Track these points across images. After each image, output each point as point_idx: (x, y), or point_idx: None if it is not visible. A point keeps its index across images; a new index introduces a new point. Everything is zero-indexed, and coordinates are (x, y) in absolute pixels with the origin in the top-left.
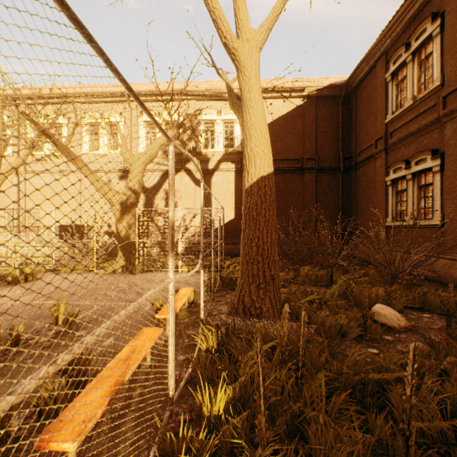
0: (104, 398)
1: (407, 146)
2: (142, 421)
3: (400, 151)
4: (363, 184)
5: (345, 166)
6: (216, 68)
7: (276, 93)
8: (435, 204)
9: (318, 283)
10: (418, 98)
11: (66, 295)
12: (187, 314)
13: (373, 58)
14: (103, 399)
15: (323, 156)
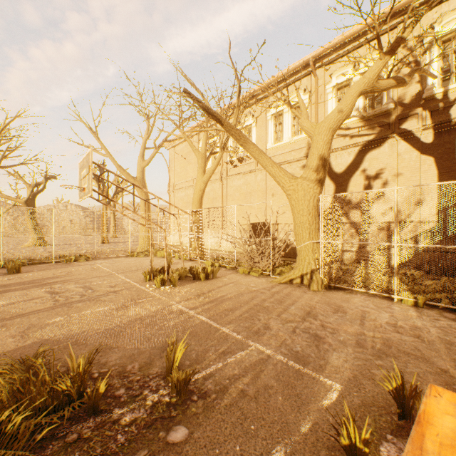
0: None
1: None
2: None
3: None
4: None
5: None
6: None
7: None
8: None
9: None
10: None
11: (222, 310)
12: None
13: None
14: None
15: None
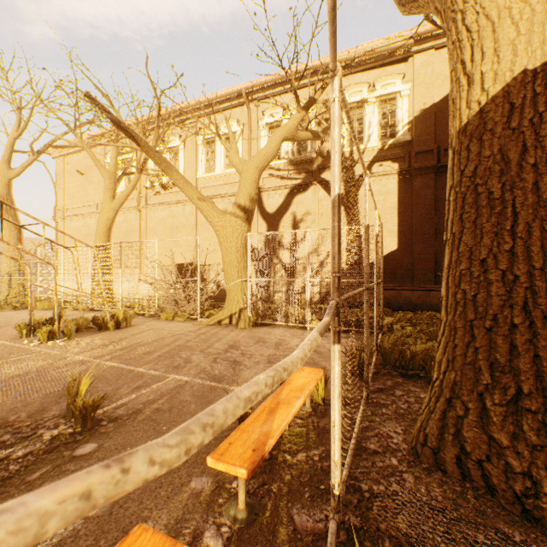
0: None
1: None
2: None
3: None
4: None
5: None
6: None
7: None
8: None
9: None
10: None
11: (138, 354)
12: (304, 435)
13: None
14: None
15: None
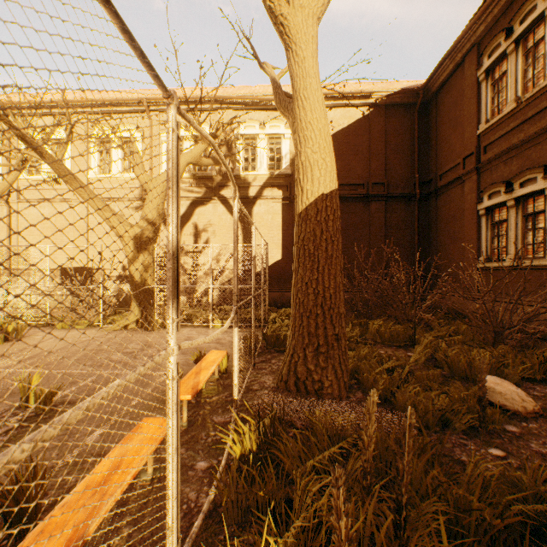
0: None
1: (507, 163)
2: None
3: (497, 170)
4: (445, 215)
5: (422, 193)
6: (257, 59)
7: (335, 101)
8: None
9: (393, 343)
10: (523, 98)
11: (53, 361)
12: (216, 389)
13: (460, 52)
14: None
15: (394, 180)
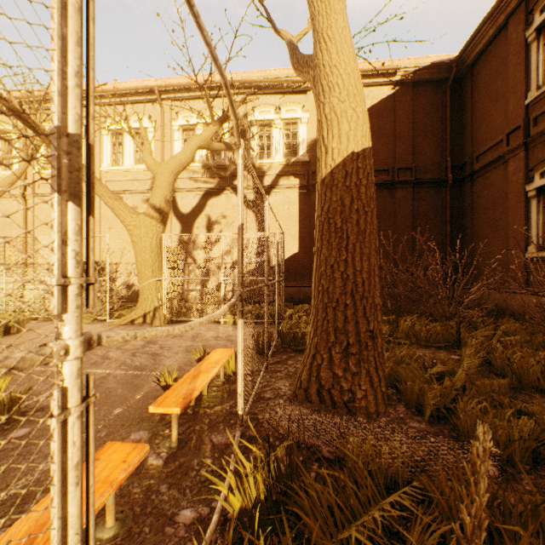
0: None
1: None
2: None
3: None
4: (483, 201)
5: (454, 178)
6: (272, 22)
7: None
8: None
9: (432, 344)
10: None
11: None
12: (220, 396)
13: (503, 12)
14: None
15: (423, 165)
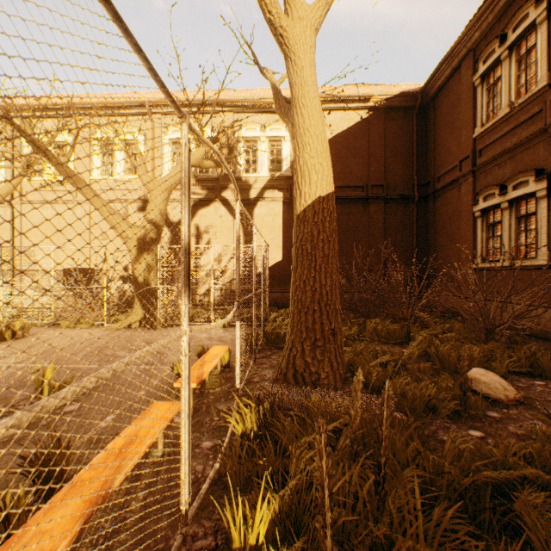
0: (74, 520)
1: (502, 167)
2: (139, 550)
3: (492, 172)
4: (443, 217)
5: (420, 195)
6: (258, 65)
7: (334, 104)
8: (540, 239)
9: (390, 341)
10: (516, 104)
11: (62, 356)
12: (219, 381)
13: (456, 57)
14: (72, 523)
15: (393, 183)
